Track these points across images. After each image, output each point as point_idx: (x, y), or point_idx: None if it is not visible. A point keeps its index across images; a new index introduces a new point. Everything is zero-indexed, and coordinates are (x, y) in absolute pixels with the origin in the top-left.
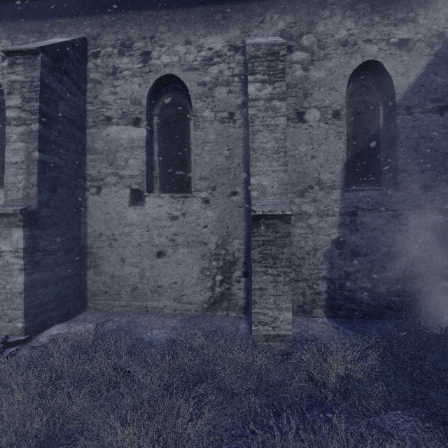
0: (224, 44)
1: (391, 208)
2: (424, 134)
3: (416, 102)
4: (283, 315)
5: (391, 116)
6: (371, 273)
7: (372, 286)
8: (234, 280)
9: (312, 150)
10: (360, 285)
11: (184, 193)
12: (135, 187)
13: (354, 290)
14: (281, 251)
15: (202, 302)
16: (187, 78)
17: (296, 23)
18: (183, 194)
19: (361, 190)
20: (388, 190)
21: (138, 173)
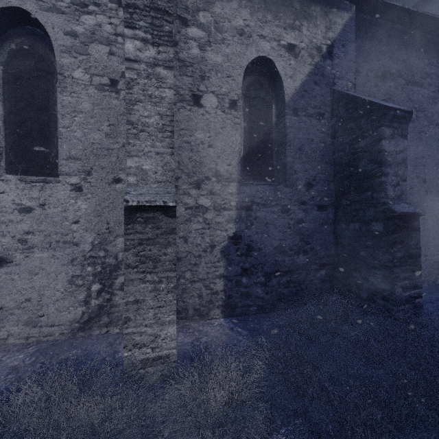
0: None
1: (281, 203)
2: (307, 136)
3: (301, 105)
4: (166, 330)
5: (282, 115)
6: (264, 267)
7: (265, 280)
8: (117, 288)
9: (209, 139)
10: (255, 280)
11: (47, 177)
12: None
13: (250, 285)
14: (164, 252)
15: (71, 321)
16: (48, 20)
17: None
18: (40, 178)
19: (256, 185)
20: (279, 185)
21: None
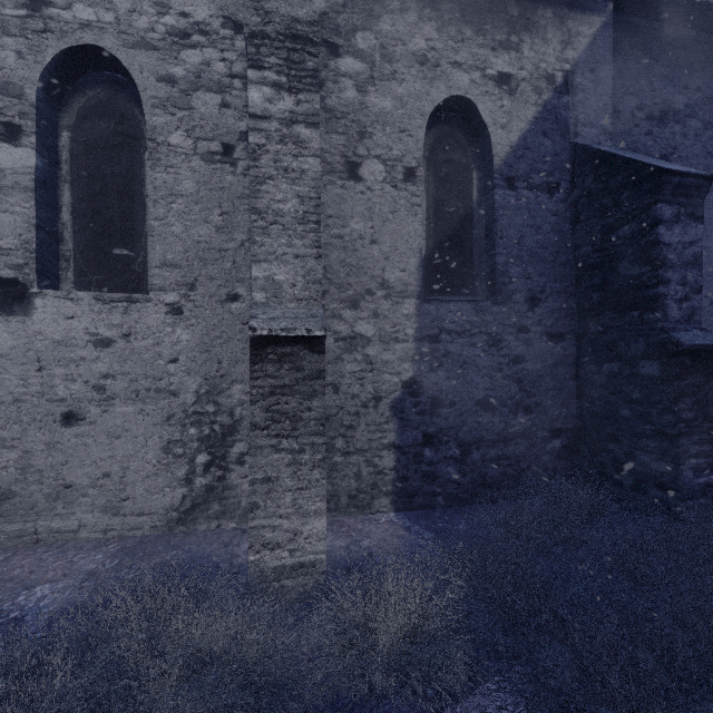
0: (213, 12)
1: (488, 330)
2: (530, 222)
3: (521, 172)
4: (311, 525)
5: (488, 189)
6: (460, 433)
7: (461, 454)
8: (232, 460)
9: (372, 230)
10: (444, 453)
11: (132, 293)
12: (7, 274)
13: (436, 461)
14: (307, 405)
15: (167, 508)
16: (134, 61)
17: (346, 7)
18: (124, 295)
19: (446, 301)
20: (484, 302)
21: (14, 244)
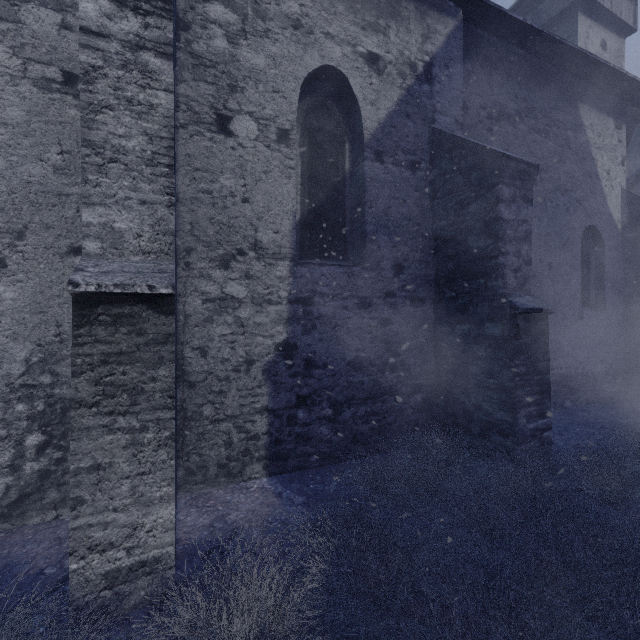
0: None
1: (359, 294)
2: (396, 195)
3: (388, 148)
4: (155, 515)
5: (359, 161)
6: (333, 393)
7: (334, 413)
8: None
9: (244, 188)
10: (318, 413)
11: None
12: None
13: (310, 422)
14: (151, 375)
15: None
16: None
17: None
18: None
19: (320, 265)
20: (355, 267)
21: None
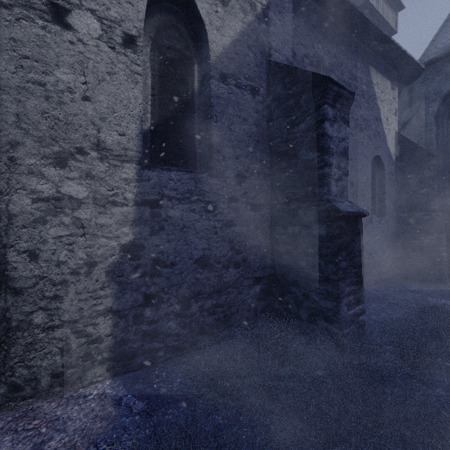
0: None
1: (205, 198)
2: (239, 113)
3: (231, 71)
4: None
5: (206, 80)
6: (181, 289)
7: (181, 308)
8: None
9: (85, 86)
10: (165, 310)
11: None
12: None
13: (157, 319)
14: None
15: None
16: None
17: None
18: None
19: (168, 170)
20: (202, 174)
21: None
